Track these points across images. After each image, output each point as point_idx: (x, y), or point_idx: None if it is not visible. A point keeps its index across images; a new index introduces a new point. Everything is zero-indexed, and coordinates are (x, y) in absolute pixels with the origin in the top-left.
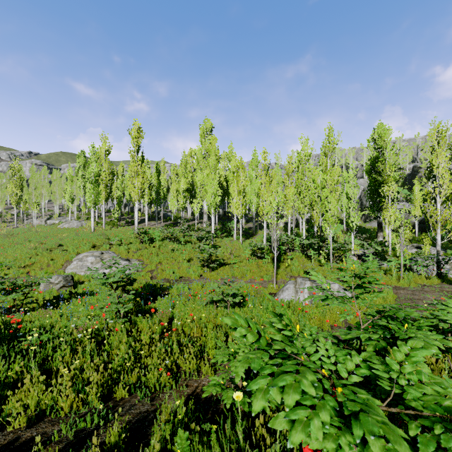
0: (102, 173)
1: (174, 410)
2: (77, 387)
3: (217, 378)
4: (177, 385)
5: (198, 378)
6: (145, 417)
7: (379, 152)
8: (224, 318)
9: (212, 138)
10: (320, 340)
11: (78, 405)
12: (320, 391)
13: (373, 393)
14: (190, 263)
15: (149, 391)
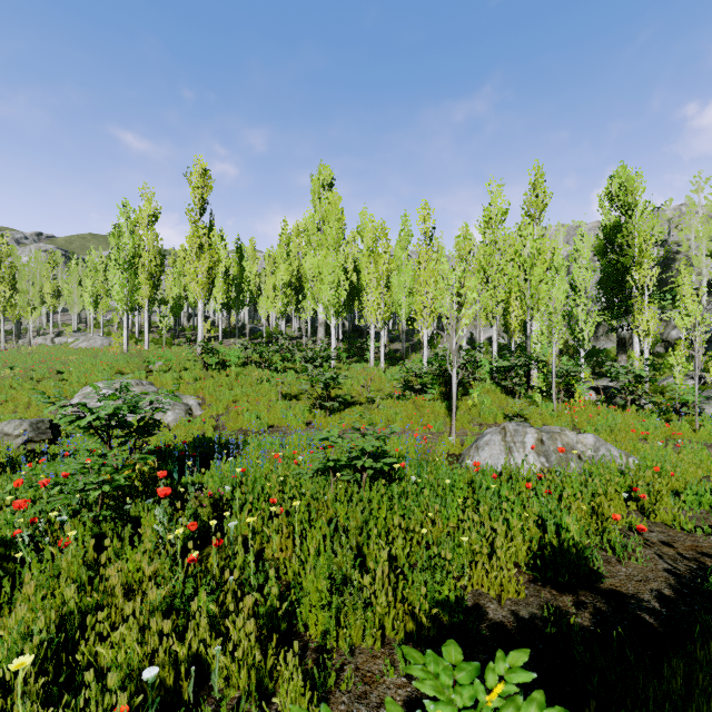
0: (144, 254)
1: None
2: None
3: None
4: None
5: None
6: None
7: (623, 214)
8: None
9: (332, 194)
10: None
11: None
12: None
13: None
14: (290, 403)
15: None
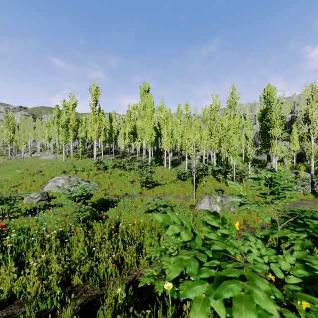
0: (71, 120)
1: (117, 295)
2: (42, 276)
3: (151, 270)
4: (121, 274)
5: (137, 268)
6: (94, 299)
7: (268, 105)
8: (155, 214)
9: (149, 95)
10: (250, 239)
11: (42, 290)
12: (275, 304)
13: (303, 292)
14: (133, 184)
15: (99, 279)
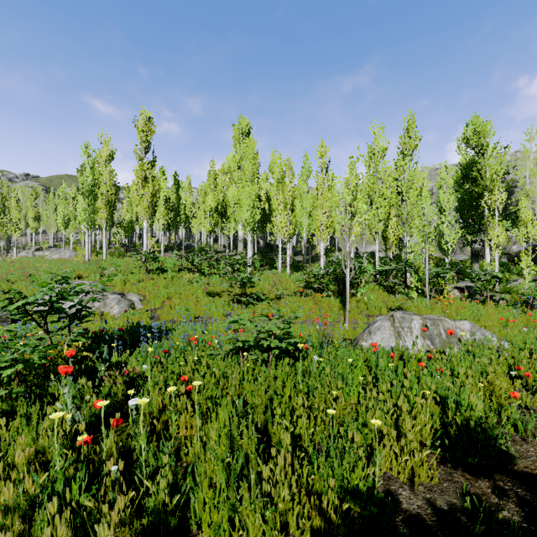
0: (102, 185)
1: None
2: None
3: None
4: None
5: None
6: None
7: (477, 153)
8: None
9: (249, 139)
10: None
11: None
12: None
13: None
14: (213, 299)
15: None
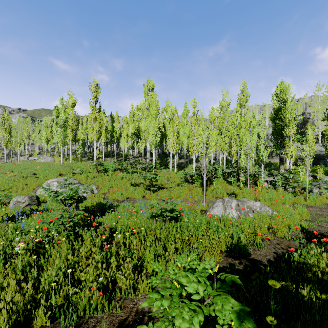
0: (69, 120)
1: None
2: None
3: None
4: (110, 308)
5: (134, 296)
6: None
7: (282, 103)
8: None
9: (153, 93)
10: None
11: None
12: None
13: None
14: (135, 187)
15: (77, 315)
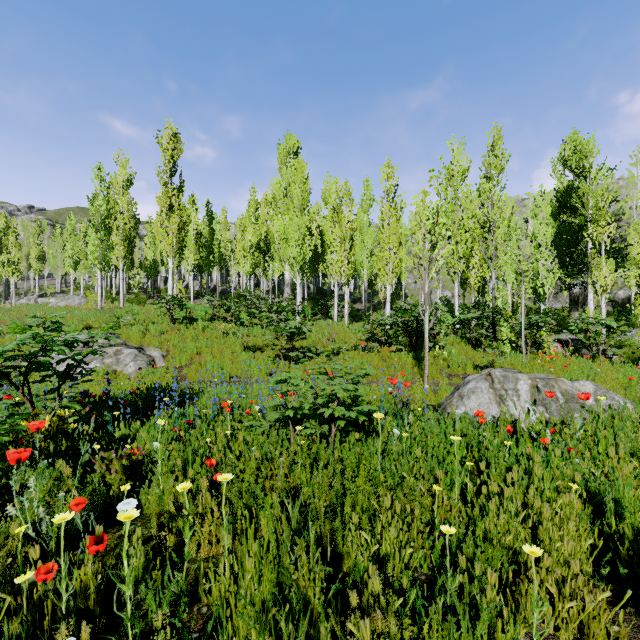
0: (119, 217)
1: None
2: None
3: None
4: None
5: None
6: None
7: (578, 176)
8: None
9: (297, 160)
10: None
11: None
12: None
13: None
14: (254, 354)
15: None
